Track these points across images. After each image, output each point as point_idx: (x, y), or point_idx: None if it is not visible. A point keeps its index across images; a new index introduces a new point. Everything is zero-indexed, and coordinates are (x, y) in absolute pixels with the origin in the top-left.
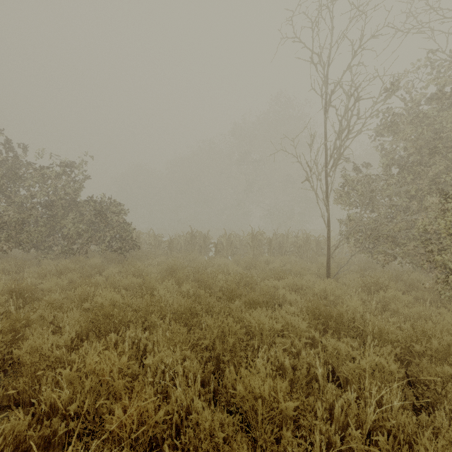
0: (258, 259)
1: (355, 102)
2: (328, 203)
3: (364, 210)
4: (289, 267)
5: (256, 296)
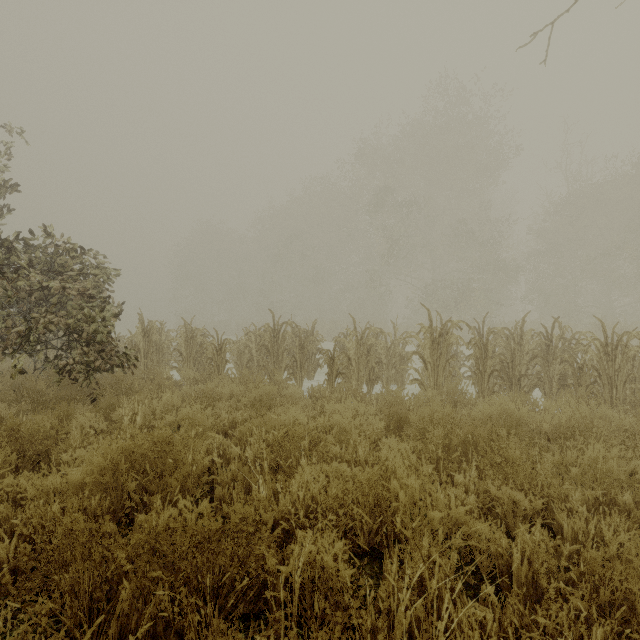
0: (473, 412)
1: None
2: None
3: None
4: None
5: None
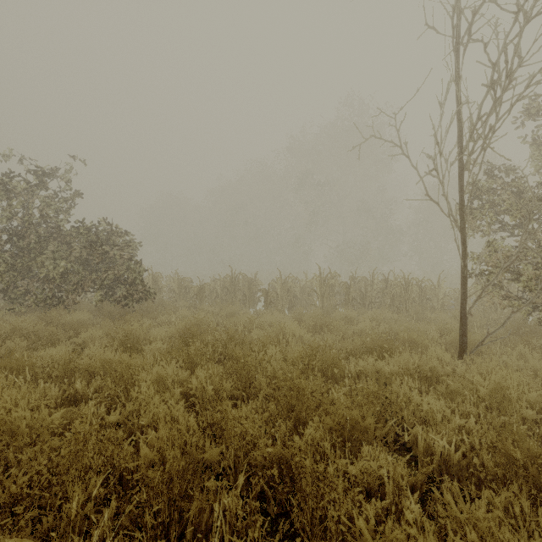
0: (332, 315)
1: (529, 19)
2: (463, 217)
3: (511, 234)
4: (387, 329)
5: (356, 415)
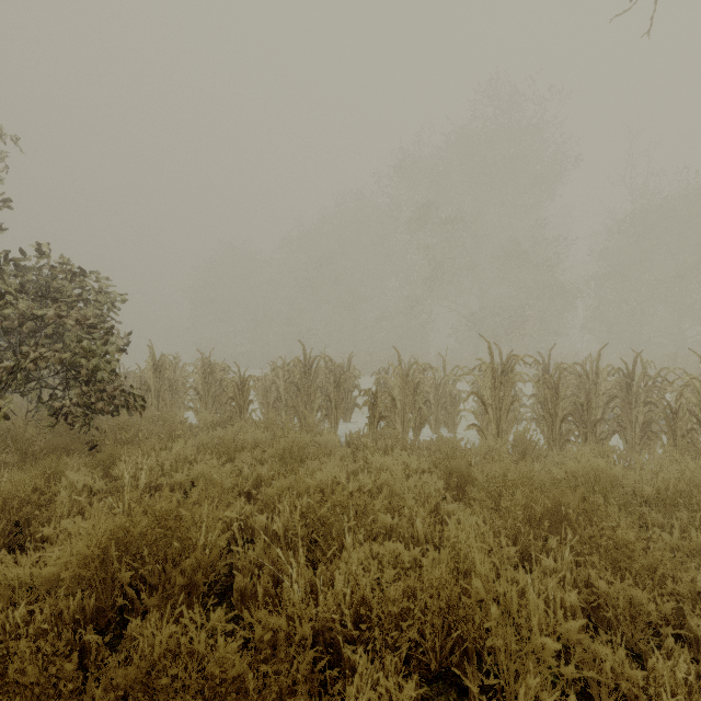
0: (553, 470)
1: None
2: None
3: None
4: None
5: None
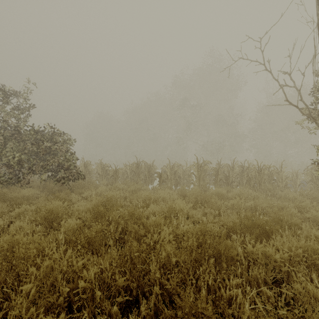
0: (208, 192)
1: None
2: None
3: None
4: (252, 204)
5: None
